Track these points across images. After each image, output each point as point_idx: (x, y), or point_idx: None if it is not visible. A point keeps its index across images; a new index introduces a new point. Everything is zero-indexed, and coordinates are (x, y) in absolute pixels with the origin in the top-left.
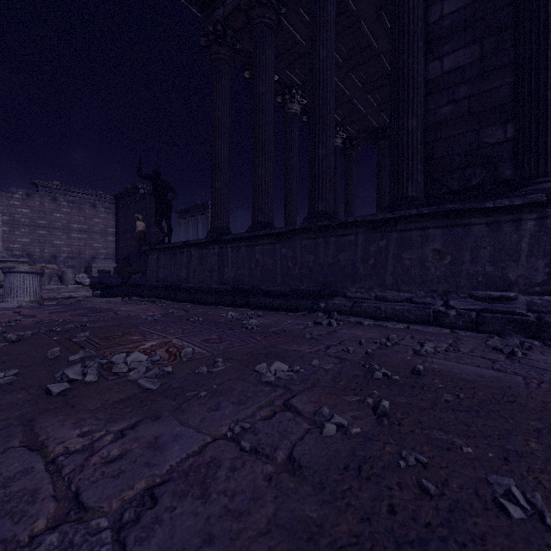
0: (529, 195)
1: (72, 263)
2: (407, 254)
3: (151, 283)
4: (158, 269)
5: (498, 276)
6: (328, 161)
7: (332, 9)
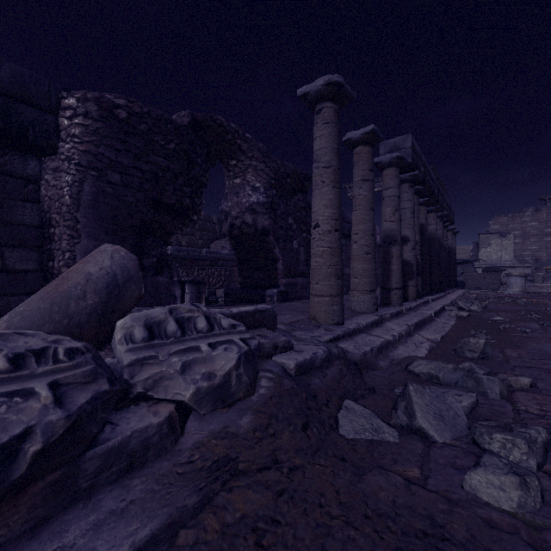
0: None
1: None
2: None
3: None
4: None
5: None
6: None
7: None
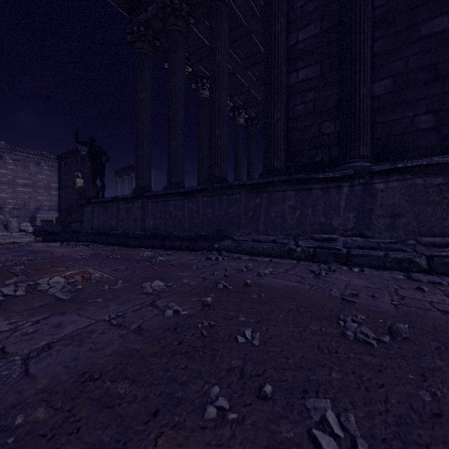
0: (344, 170)
1: (18, 214)
2: (273, 208)
3: (87, 230)
4: (93, 219)
5: (328, 224)
6: (222, 139)
7: (225, 26)
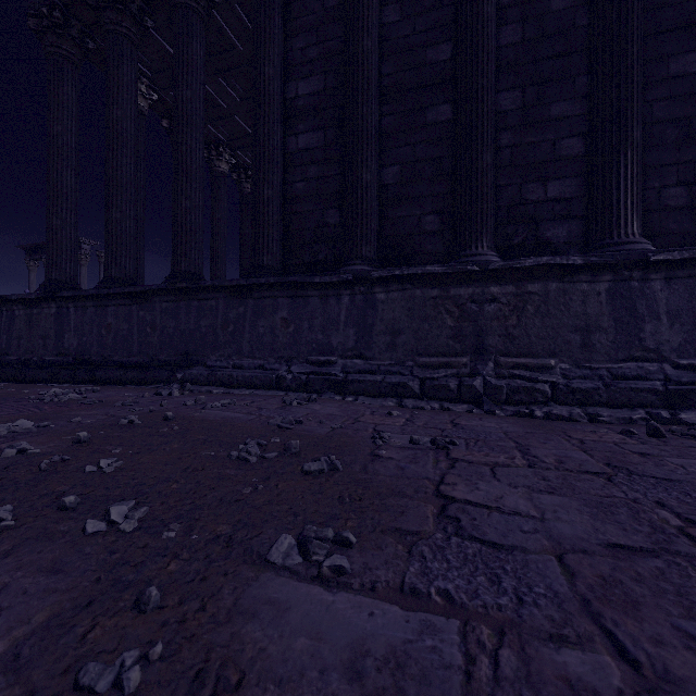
0: (343, 275)
1: None
2: (261, 322)
3: None
4: None
5: (326, 343)
6: (194, 216)
7: (199, 48)
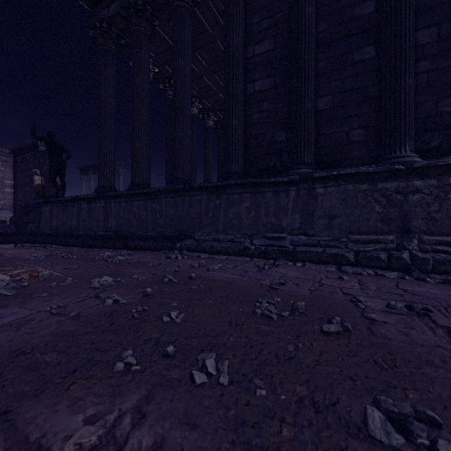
0: (291, 176)
1: None
2: (231, 210)
3: (45, 231)
4: (52, 219)
5: (278, 224)
6: (185, 142)
7: (188, 33)
